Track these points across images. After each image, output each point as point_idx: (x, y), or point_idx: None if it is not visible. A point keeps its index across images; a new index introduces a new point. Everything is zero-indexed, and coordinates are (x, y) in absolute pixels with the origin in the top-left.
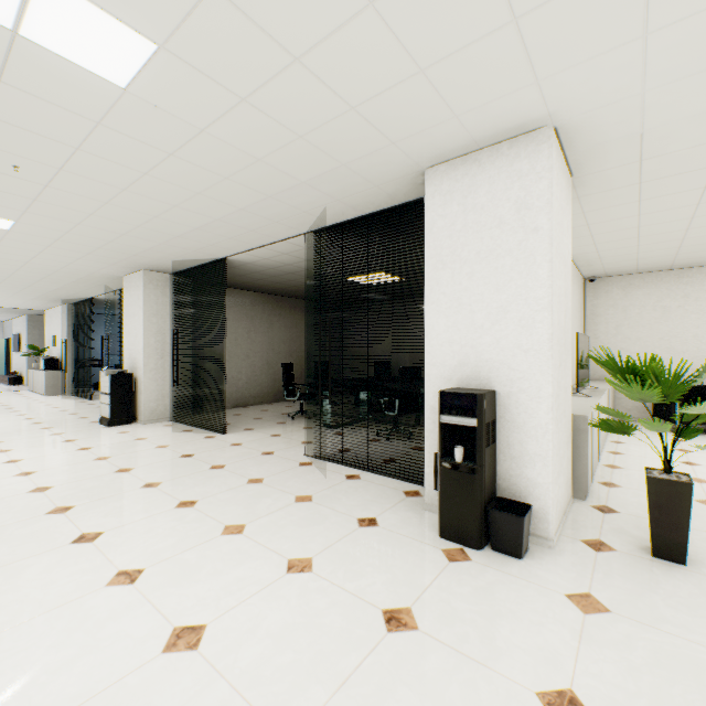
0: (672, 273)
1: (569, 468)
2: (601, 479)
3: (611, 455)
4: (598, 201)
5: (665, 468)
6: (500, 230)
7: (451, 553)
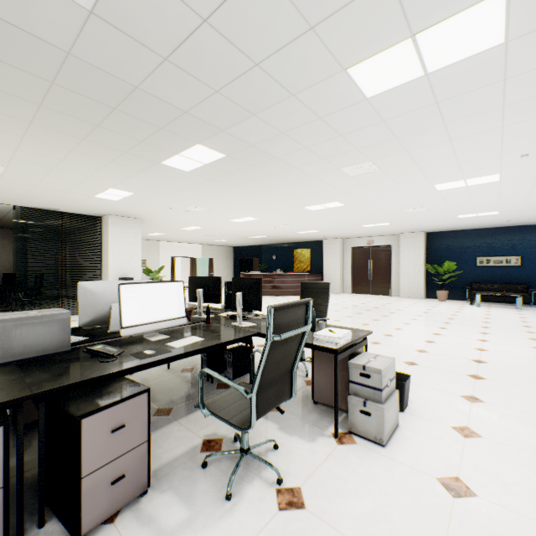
0: None
1: None
2: None
3: None
4: None
5: None
6: (131, 238)
7: None
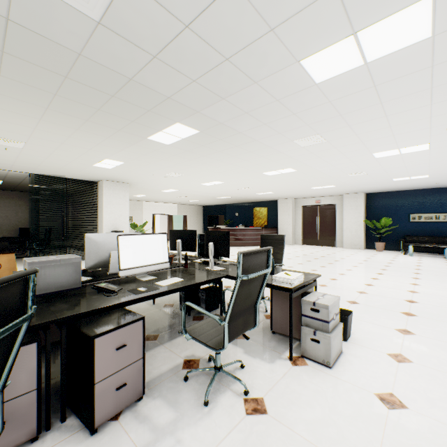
0: None
1: None
2: None
3: None
4: None
5: None
6: (121, 199)
7: None
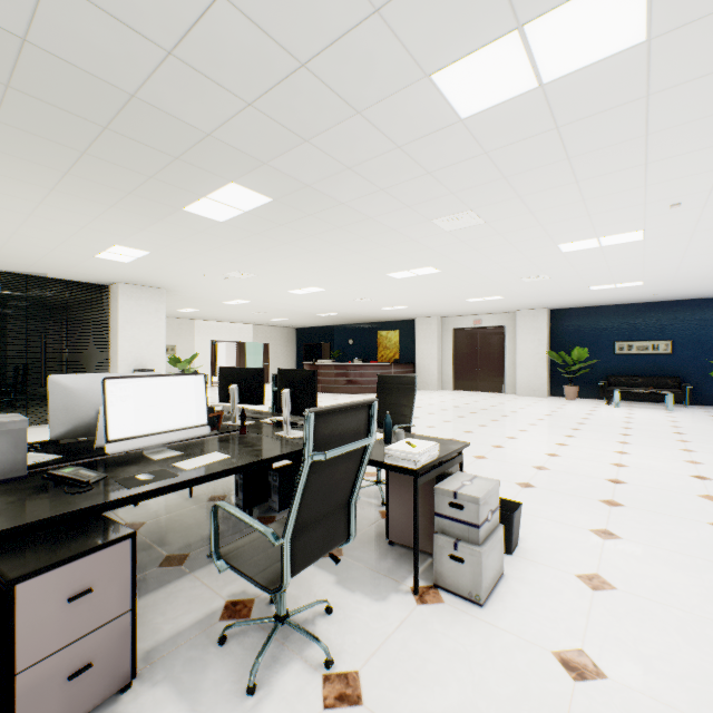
0: None
1: None
2: None
3: None
4: None
5: None
6: (151, 316)
7: None
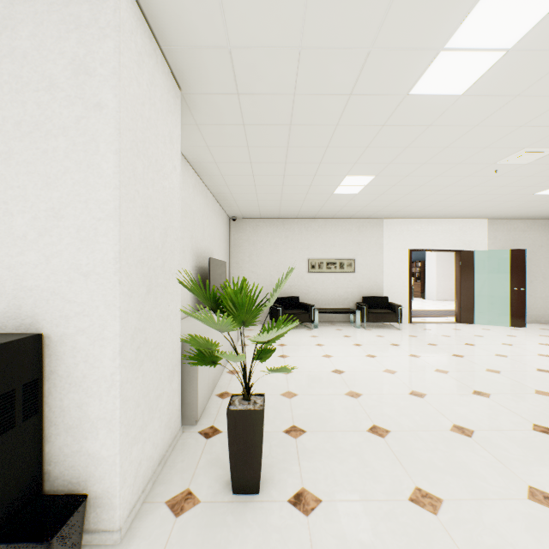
0: (280, 220)
1: (177, 399)
2: (220, 390)
3: None
4: (216, 136)
5: (245, 395)
6: (51, 95)
7: None
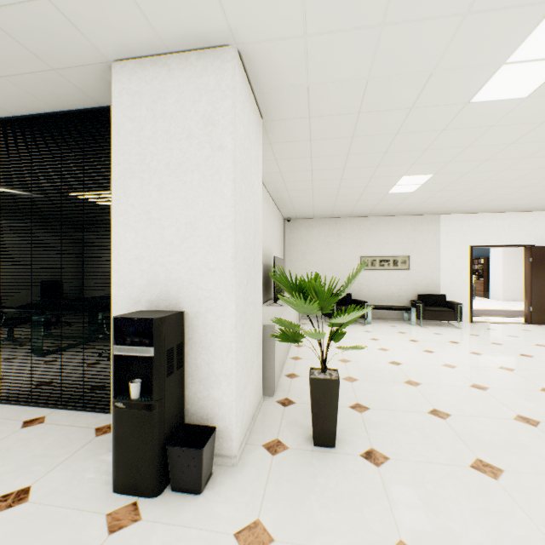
0: (332, 220)
1: (260, 372)
2: (288, 371)
3: (297, 348)
4: (285, 151)
5: (323, 368)
6: (189, 142)
7: (118, 516)
